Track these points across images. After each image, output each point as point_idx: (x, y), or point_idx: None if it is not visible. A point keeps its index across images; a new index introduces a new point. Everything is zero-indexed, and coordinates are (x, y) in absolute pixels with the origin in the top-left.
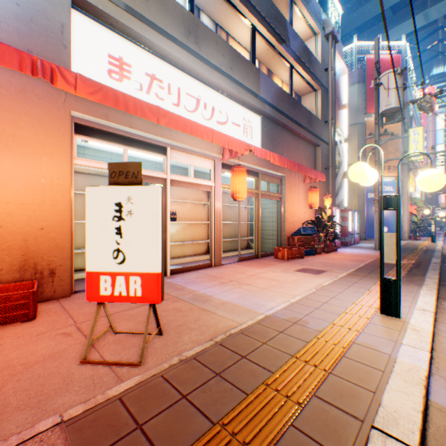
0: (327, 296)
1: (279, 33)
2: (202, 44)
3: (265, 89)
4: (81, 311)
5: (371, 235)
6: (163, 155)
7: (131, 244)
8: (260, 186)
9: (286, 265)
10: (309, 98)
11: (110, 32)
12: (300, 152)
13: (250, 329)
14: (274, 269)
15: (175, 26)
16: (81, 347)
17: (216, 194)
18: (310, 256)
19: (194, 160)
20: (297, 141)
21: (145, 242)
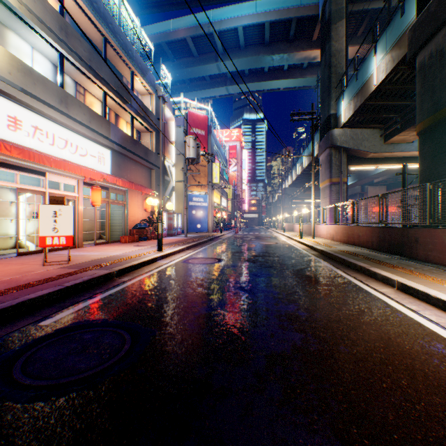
0: (142, 250)
1: (125, 97)
2: (71, 108)
3: (115, 134)
4: (13, 262)
5: (192, 230)
6: (44, 177)
7: (61, 226)
8: (111, 195)
9: (127, 245)
10: (148, 135)
11: (9, 101)
12: (141, 173)
13: (107, 257)
14: (120, 246)
15: (53, 98)
16: (37, 265)
17: (80, 201)
18: (144, 241)
19: (64, 180)
20: (138, 166)
21: (67, 225)
